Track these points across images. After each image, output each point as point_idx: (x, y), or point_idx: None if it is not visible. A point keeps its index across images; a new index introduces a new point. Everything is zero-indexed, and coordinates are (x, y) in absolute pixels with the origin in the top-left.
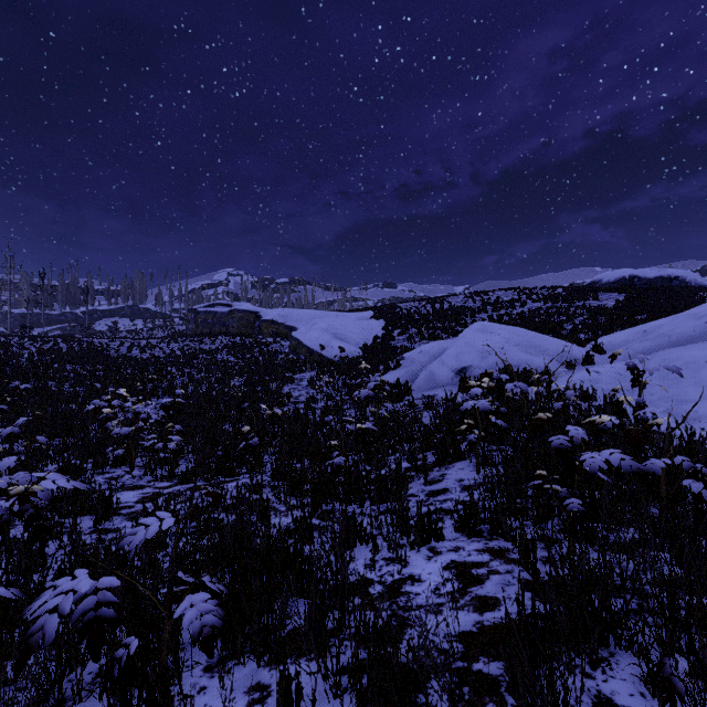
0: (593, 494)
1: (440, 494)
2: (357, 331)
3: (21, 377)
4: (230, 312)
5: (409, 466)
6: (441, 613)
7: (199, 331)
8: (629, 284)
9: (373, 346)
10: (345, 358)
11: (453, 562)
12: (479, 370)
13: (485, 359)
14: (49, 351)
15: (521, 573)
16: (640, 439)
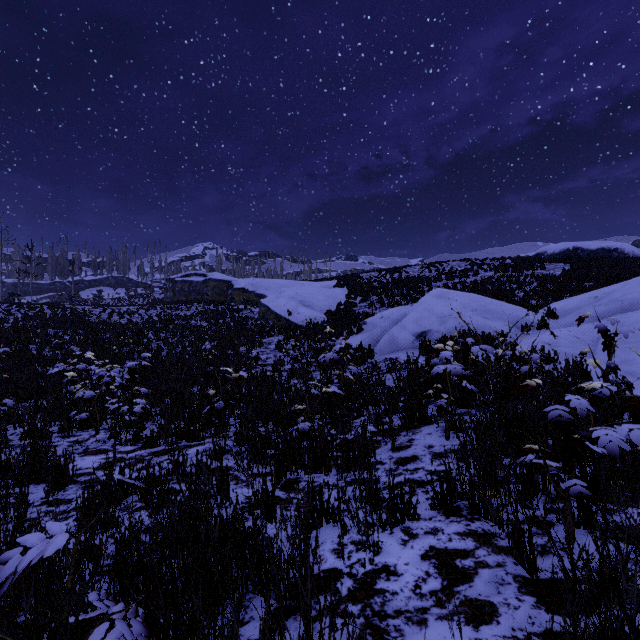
0: (584, 468)
1: (409, 462)
2: (322, 299)
3: (3, 341)
4: (204, 281)
5: (375, 430)
6: (425, 624)
7: (176, 299)
8: (572, 255)
9: (337, 312)
10: (310, 323)
11: (432, 549)
12: (439, 334)
13: (444, 324)
14: (33, 317)
15: (516, 568)
16: (638, 407)
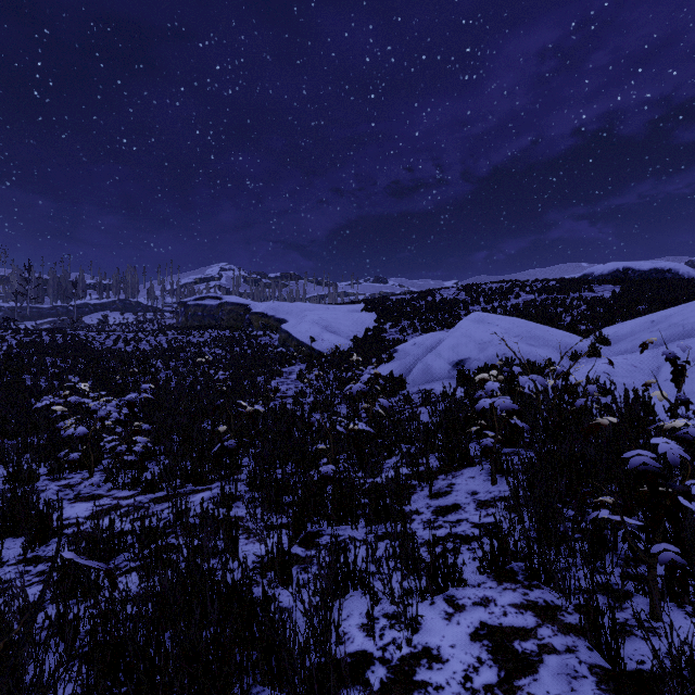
0: (665, 524)
1: (450, 512)
2: (348, 324)
3: None
4: (220, 304)
5: (409, 473)
6: None
7: (189, 325)
8: (623, 276)
9: (365, 338)
10: (336, 351)
11: (484, 626)
12: (478, 363)
13: (484, 351)
14: (29, 344)
15: (591, 654)
16: None
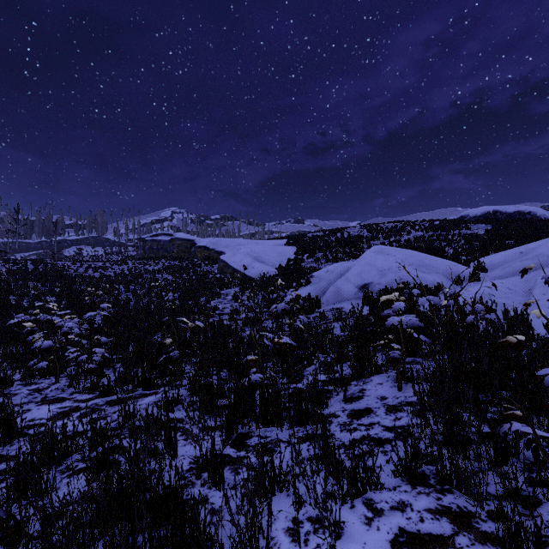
0: None
1: (363, 415)
2: (273, 255)
3: None
4: (171, 240)
5: (326, 379)
6: None
7: (146, 256)
8: (492, 217)
9: (287, 267)
10: (263, 277)
11: (403, 533)
12: (380, 286)
13: (384, 277)
14: (16, 271)
15: None
16: None
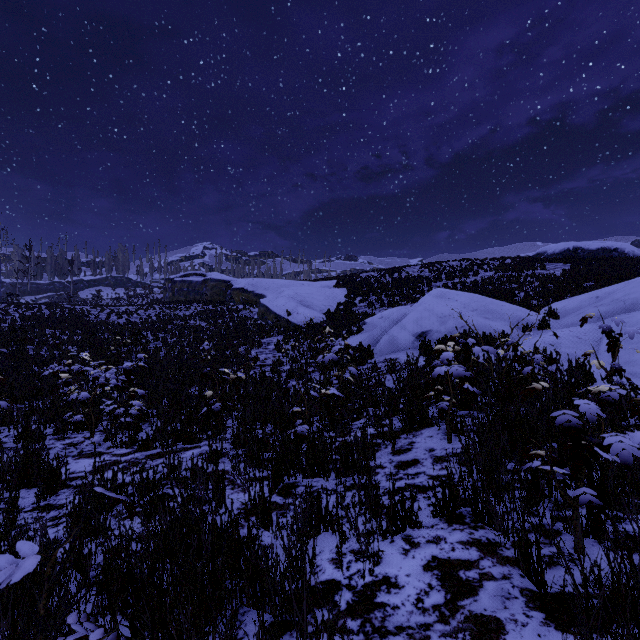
0: (592, 474)
1: (410, 466)
2: (321, 299)
3: None
4: (204, 281)
5: (375, 433)
6: None
7: (175, 299)
8: (573, 255)
9: (337, 312)
10: (310, 323)
11: (435, 560)
12: (439, 334)
13: (444, 324)
14: (31, 317)
15: (522, 580)
16: None
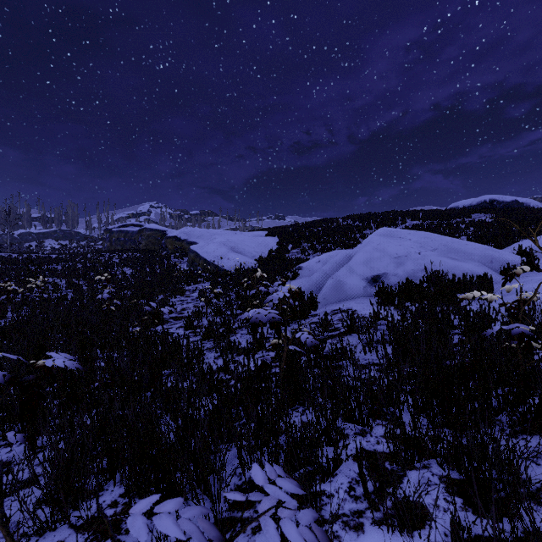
0: None
1: None
2: (253, 245)
3: None
4: (139, 230)
5: None
6: None
7: (113, 249)
8: (489, 207)
9: (269, 258)
10: (241, 269)
11: None
12: (397, 278)
13: (401, 265)
14: None
15: None
16: None
